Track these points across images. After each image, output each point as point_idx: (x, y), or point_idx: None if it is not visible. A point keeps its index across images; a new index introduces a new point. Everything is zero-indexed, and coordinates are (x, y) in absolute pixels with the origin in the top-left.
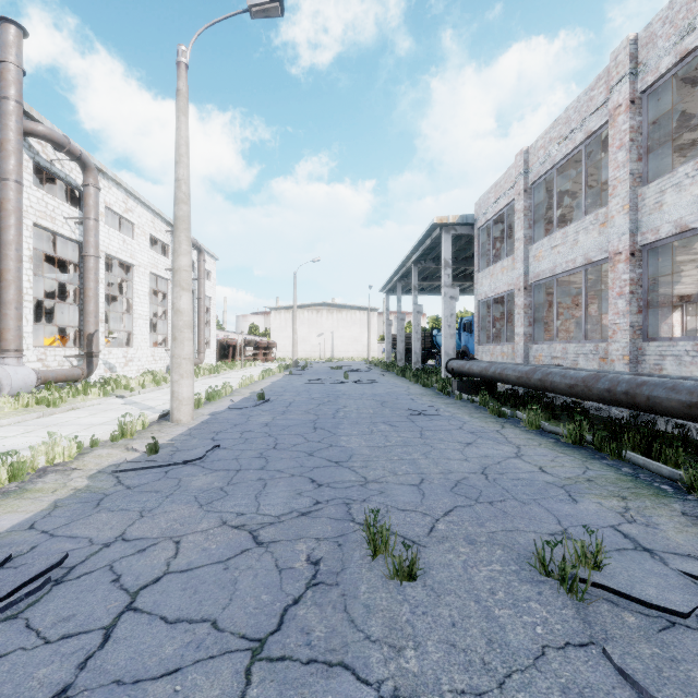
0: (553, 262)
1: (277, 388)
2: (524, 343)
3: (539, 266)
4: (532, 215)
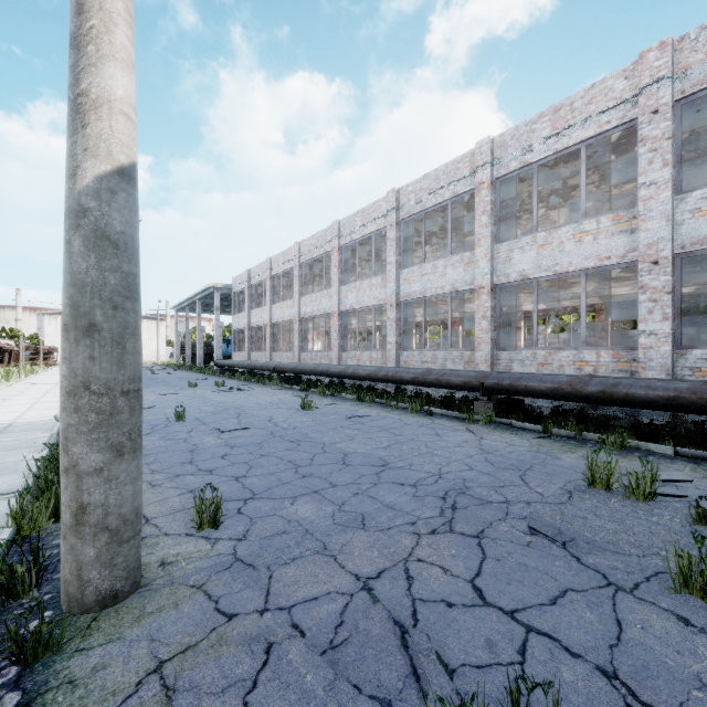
0: (257, 320)
1: None
2: (248, 352)
3: (253, 320)
4: (252, 298)
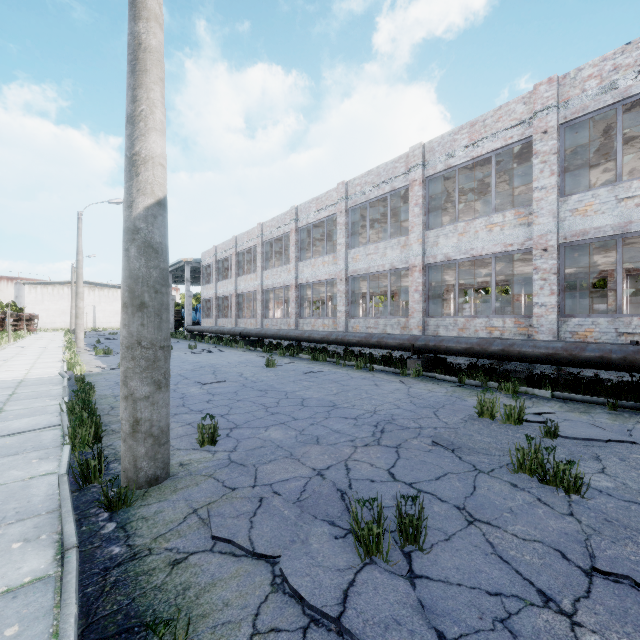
0: (223, 291)
1: (94, 341)
2: (216, 318)
3: (220, 291)
4: (219, 271)
